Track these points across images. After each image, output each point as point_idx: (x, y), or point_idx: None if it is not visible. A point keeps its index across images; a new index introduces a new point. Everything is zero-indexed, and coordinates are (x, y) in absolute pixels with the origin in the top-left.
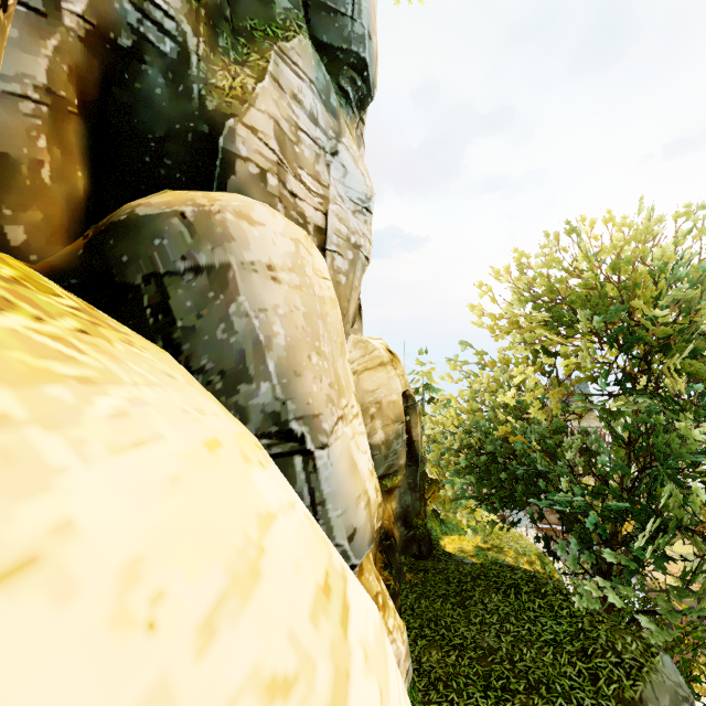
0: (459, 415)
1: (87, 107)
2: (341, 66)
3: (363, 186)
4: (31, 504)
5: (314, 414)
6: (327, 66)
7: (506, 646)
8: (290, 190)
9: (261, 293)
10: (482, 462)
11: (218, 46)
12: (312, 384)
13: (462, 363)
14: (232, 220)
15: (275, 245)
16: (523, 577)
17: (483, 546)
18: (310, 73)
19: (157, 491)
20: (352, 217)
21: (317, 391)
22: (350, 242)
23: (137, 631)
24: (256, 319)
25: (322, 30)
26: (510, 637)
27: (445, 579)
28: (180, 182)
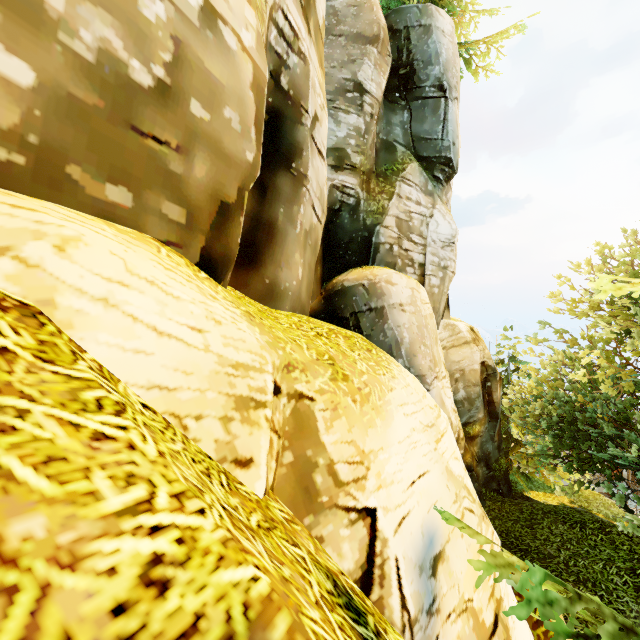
0: (540, 384)
1: (322, 239)
2: (435, 165)
3: (449, 230)
4: (406, 380)
5: (423, 374)
6: (425, 167)
7: (564, 556)
8: (405, 249)
9: (397, 318)
10: (555, 424)
11: (371, 189)
12: (421, 360)
13: (544, 340)
14: (384, 285)
15: (402, 293)
16: (590, 519)
17: (569, 505)
18: (416, 181)
19: (412, 382)
20: (442, 251)
21: (423, 363)
22: (440, 266)
23: (418, 394)
24: (396, 331)
25: (423, 150)
26: (568, 551)
27: (518, 509)
28: (355, 261)
